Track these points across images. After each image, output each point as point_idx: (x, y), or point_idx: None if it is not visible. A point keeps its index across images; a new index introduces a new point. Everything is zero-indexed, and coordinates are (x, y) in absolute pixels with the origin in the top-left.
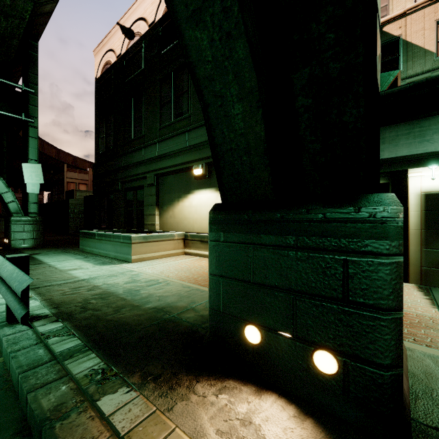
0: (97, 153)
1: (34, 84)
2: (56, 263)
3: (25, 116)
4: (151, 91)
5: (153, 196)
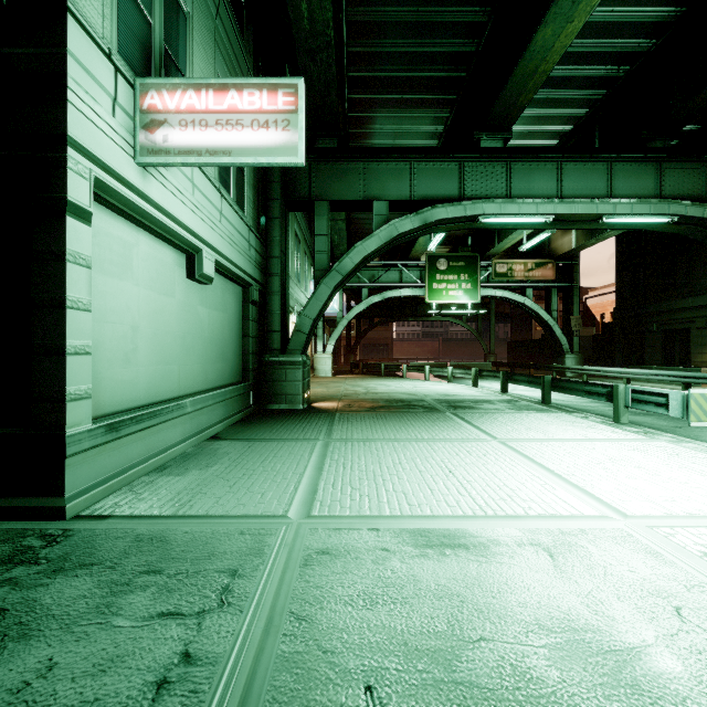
0: (619, 298)
1: (576, 257)
2: (639, 384)
3: (568, 281)
4: (700, 248)
5: (704, 338)
